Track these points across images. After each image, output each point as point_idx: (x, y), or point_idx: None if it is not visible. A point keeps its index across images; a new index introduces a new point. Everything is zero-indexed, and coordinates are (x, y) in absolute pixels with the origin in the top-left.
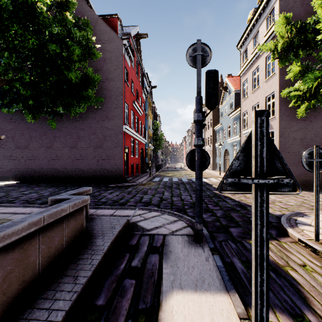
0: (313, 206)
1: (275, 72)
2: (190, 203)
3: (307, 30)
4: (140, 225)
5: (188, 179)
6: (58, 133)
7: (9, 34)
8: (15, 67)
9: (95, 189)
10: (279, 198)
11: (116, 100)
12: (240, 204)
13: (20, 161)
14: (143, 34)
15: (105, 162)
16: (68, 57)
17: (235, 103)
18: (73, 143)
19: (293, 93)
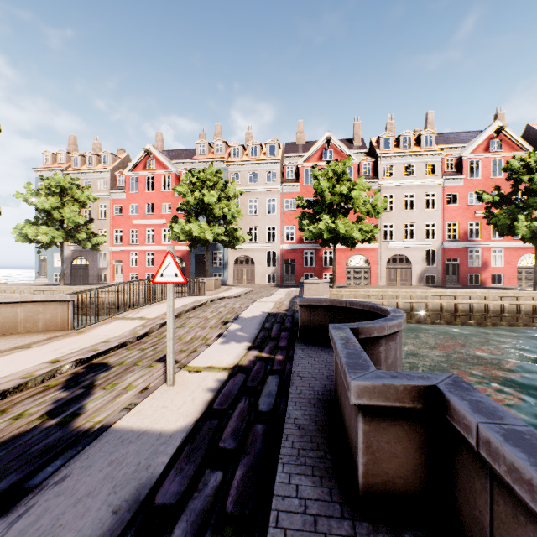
0: None
1: None
2: None
3: None
4: None
5: None
6: None
7: None
8: None
9: None
10: None
11: None
12: None
13: None
14: None
15: None
16: None
17: None
18: None
19: None
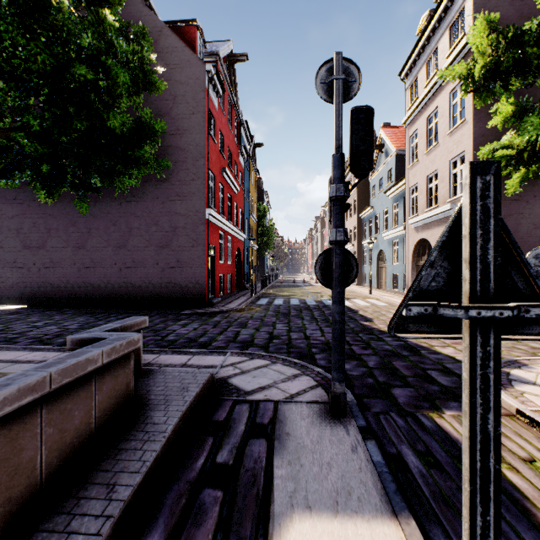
0: (535, 348)
1: (466, 117)
2: (322, 342)
3: (525, 42)
4: (233, 384)
5: (317, 302)
6: (94, 222)
7: (3, 47)
8: (15, 106)
9: (157, 319)
10: None
11: (195, 167)
12: (407, 344)
13: (30, 270)
14: (240, 55)
15: (175, 272)
16: (107, 89)
17: (397, 173)
18: (120, 239)
19: (500, 153)
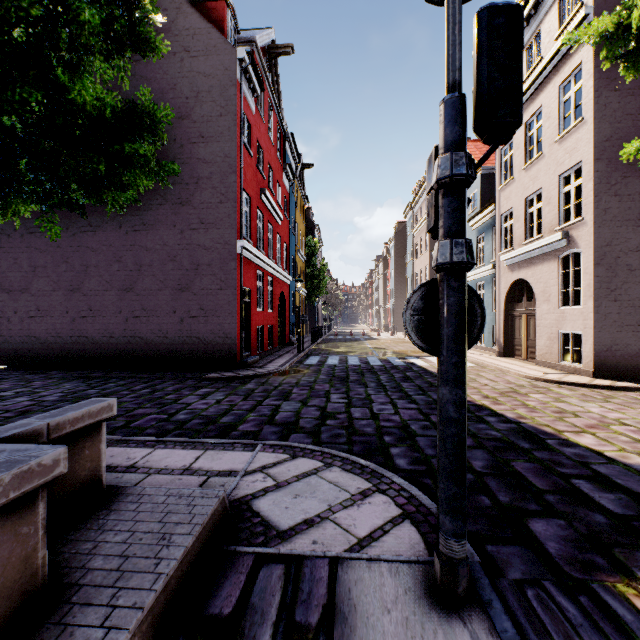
0: None
1: (584, 116)
2: (397, 425)
3: None
4: (259, 512)
5: (383, 361)
6: (93, 257)
7: None
8: None
9: (170, 386)
10: (613, 413)
11: (223, 185)
12: (522, 428)
13: (10, 320)
14: (284, 46)
15: (198, 323)
16: (70, 39)
17: (482, 197)
18: (126, 280)
19: None
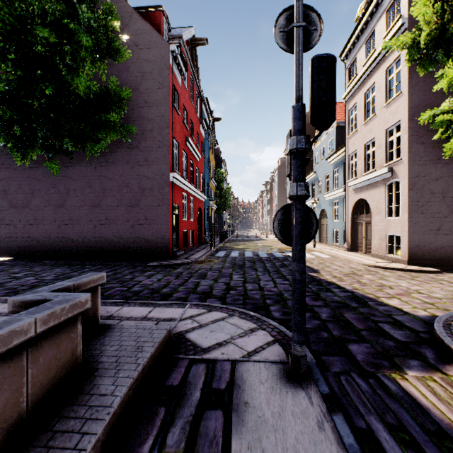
0: None
1: (402, 90)
2: (275, 293)
3: None
4: (190, 339)
5: (268, 254)
6: (72, 184)
7: None
8: None
9: (126, 270)
10: (415, 286)
11: (161, 135)
12: (355, 295)
13: (16, 226)
14: (201, 39)
15: (143, 229)
16: (72, 53)
17: (337, 142)
18: (95, 199)
19: (441, 118)
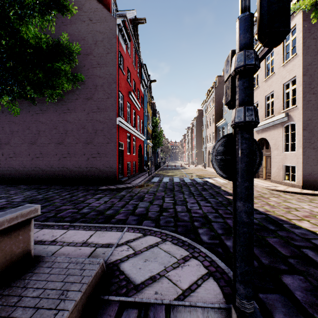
0: None
1: (297, 52)
2: (201, 215)
3: None
4: (124, 272)
5: (191, 180)
6: (42, 126)
7: None
8: None
9: (81, 193)
10: (316, 208)
11: (109, 89)
12: (269, 217)
13: (0, 159)
14: (141, 19)
15: (96, 160)
16: (20, 2)
17: None
18: (59, 138)
19: None
